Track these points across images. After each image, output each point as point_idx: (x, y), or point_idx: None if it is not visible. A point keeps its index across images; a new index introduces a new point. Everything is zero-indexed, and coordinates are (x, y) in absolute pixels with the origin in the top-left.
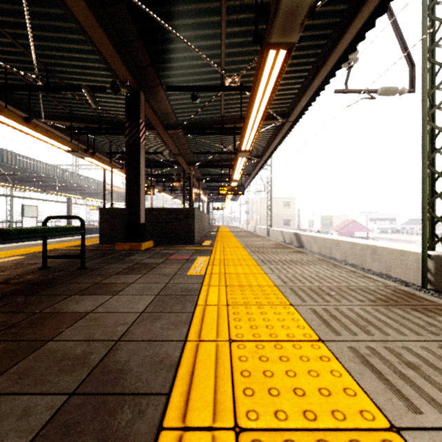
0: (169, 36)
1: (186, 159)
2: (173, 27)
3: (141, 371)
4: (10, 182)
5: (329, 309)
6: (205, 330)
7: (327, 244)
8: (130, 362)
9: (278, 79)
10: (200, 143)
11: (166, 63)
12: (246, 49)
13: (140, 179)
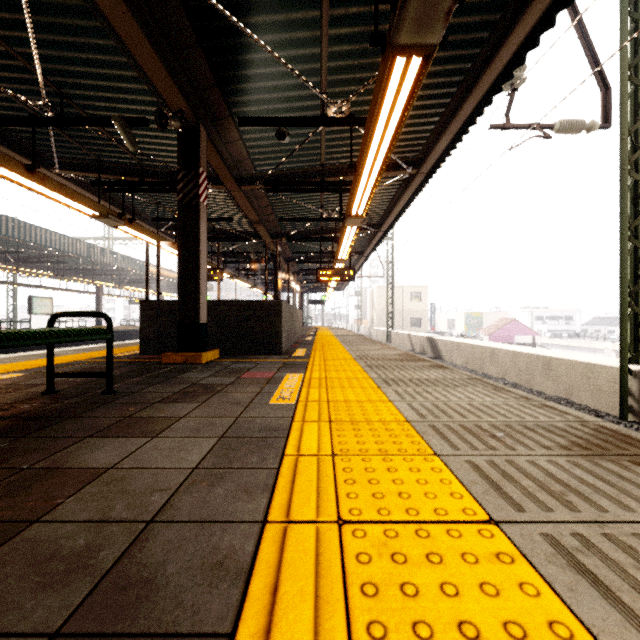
0: (243, 41)
1: (270, 229)
2: (248, 28)
3: (184, 585)
4: (12, 263)
5: (497, 461)
6: (297, 501)
7: (477, 353)
8: (166, 566)
9: (409, 104)
10: (290, 205)
11: (239, 83)
12: (358, 62)
13: (200, 258)
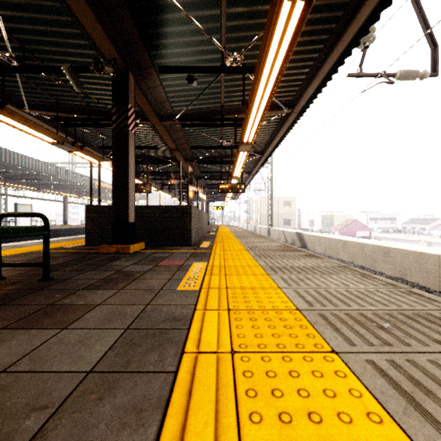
0: (160, 3)
1: (184, 155)
2: None
3: None
4: (3, 180)
5: (399, 361)
6: (192, 428)
7: (333, 244)
8: None
9: (291, 47)
10: (198, 137)
11: (158, 39)
12: (249, 22)
13: (129, 172)
